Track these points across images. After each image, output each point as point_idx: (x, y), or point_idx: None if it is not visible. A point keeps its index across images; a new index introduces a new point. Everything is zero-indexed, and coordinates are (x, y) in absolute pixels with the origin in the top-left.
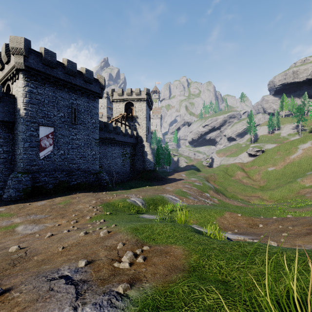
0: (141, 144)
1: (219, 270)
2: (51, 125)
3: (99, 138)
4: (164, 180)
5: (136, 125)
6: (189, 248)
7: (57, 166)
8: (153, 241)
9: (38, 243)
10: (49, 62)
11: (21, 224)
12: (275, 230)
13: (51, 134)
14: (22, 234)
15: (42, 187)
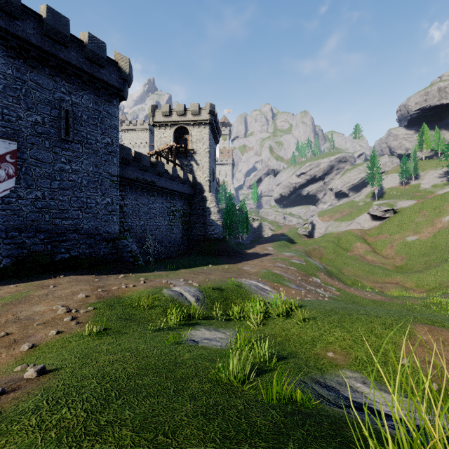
0: (201, 195)
1: None
2: (12, 136)
3: (124, 179)
4: (239, 256)
5: (193, 164)
6: None
7: (27, 222)
8: None
9: None
10: (3, 1)
11: None
12: None
13: (12, 156)
14: None
15: None
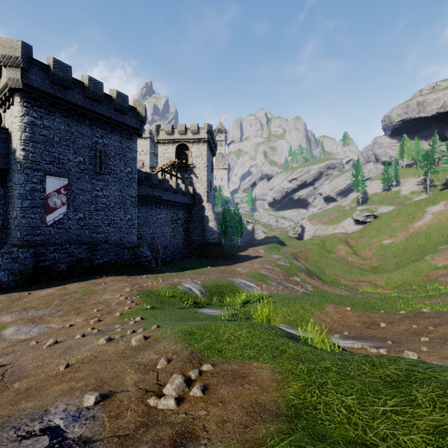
0: (200, 205)
1: (346, 416)
2: (65, 174)
3: (138, 196)
4: (233, 258)
5: (193, 177)
6: (283, 368)
7: (74, 237)
8: (219, 354)
9: (29, 358)
10: (61, 79)
11: (12, 325)
12: (406, 332)
13: (65, 189)
14: (10, 341)
15: (50, 268)
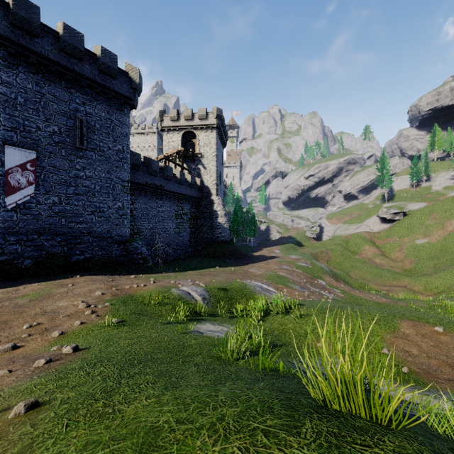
0: (208, 199)
1: None
2: (32, 146)
3: (134, 183)
4: (245, 258)
5: (200, 168)
6: None
7: (45, 226)
8: None
9: None
10: (25, 21)
11: None
12: None
13: (32, 164)
14: None
15: (9, 265)
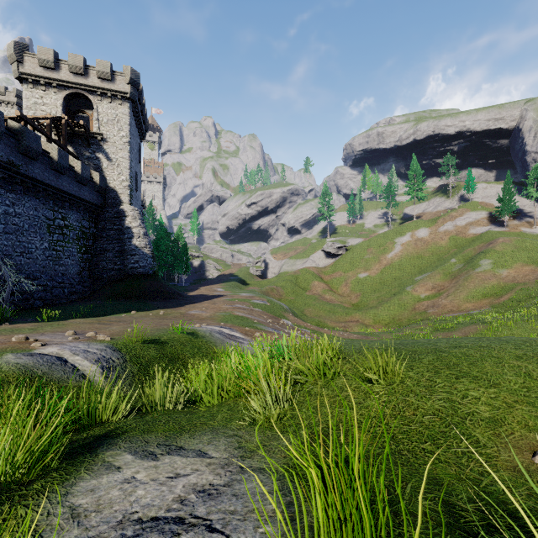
0: (116, 208)
1: None
2: None
3: None
4: (179, 298)
5: (101, 158)
6: None
7: None
8: None
9: None
10: None
11: None
12: None
13: None
14: None
15: None
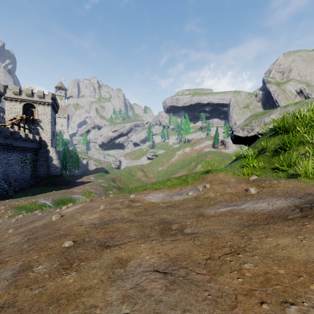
0: (45, 148)
1: None
2: None
3: None
4: (71, 184)
5: (39, 128)
6: None
7: None
8: None
9: None
10: None
11: None
12: None
13: None
14: None
15: None
